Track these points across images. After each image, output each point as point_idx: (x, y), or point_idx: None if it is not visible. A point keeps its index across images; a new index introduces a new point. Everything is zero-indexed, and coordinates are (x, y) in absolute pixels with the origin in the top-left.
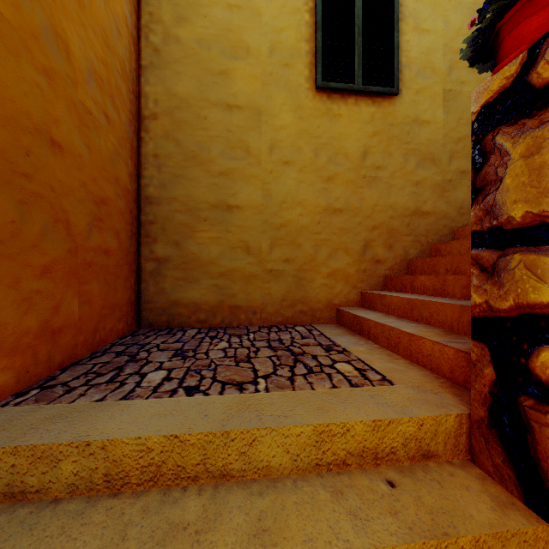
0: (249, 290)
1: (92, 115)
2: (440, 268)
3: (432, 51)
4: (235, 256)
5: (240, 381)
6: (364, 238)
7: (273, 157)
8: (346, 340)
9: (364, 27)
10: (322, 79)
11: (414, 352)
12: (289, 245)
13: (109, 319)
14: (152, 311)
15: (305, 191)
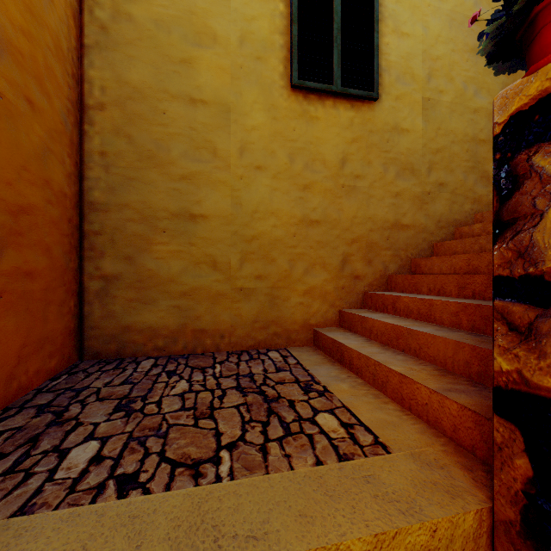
0: (216, 311)
1: (4, 98)
2: (422, 287)
3: (412, 56)
4: (200, 273)
5: (197, 457)
6: (342, 253)
7: (243, 161)
8: (326, 373)
9: (343, 24)
10: (298, 77)
11: (406, 397)
12: (262, 260)
13: (34, 358)
14: (98, 339)
15: (280, 200)
